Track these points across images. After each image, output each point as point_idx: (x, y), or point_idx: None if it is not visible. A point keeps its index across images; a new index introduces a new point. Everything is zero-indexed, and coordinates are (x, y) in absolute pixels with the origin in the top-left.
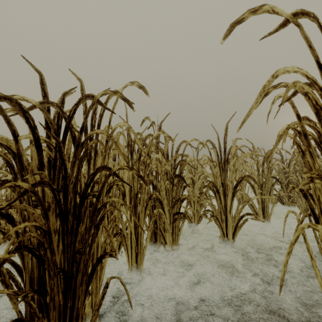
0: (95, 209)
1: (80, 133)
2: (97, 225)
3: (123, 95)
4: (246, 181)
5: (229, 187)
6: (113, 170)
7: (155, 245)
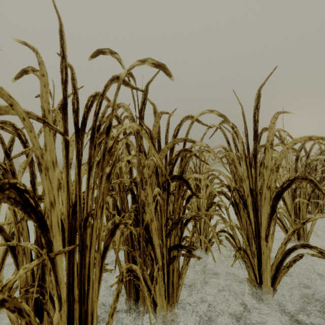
0: None
1: None
2: None
3: None
4: None
5: (264, 197)
6: None
7: (136, 306)
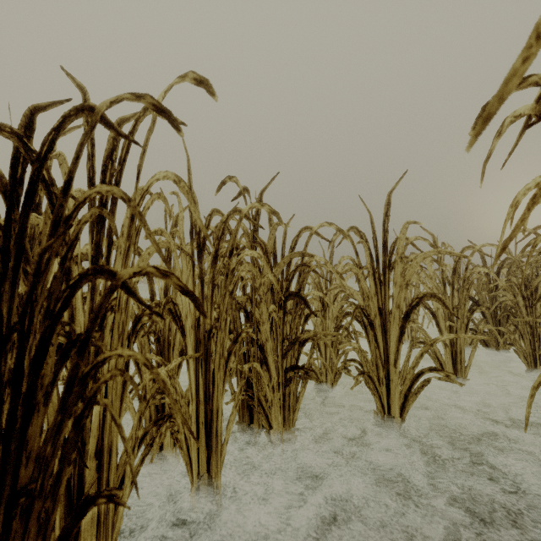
0: (74, 377)
1: (62, 195)
2: (77, 419)
3: (157, 100)
4: (422, 304)
5: (393, 317)
6: (120, 278)
7: (250, 431)
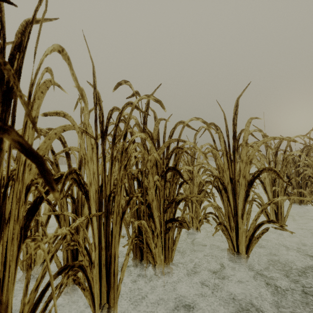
0: None
1: None
2: None
3: None
4: None
5: (240, 184)
6: None
7: (141, 264)
